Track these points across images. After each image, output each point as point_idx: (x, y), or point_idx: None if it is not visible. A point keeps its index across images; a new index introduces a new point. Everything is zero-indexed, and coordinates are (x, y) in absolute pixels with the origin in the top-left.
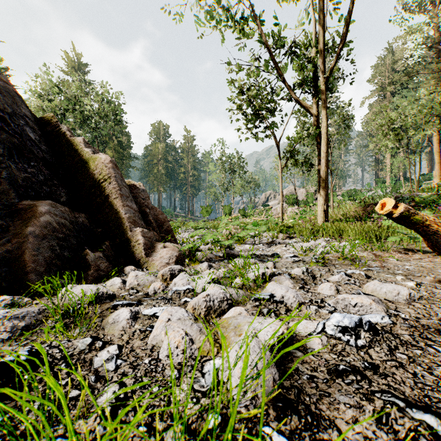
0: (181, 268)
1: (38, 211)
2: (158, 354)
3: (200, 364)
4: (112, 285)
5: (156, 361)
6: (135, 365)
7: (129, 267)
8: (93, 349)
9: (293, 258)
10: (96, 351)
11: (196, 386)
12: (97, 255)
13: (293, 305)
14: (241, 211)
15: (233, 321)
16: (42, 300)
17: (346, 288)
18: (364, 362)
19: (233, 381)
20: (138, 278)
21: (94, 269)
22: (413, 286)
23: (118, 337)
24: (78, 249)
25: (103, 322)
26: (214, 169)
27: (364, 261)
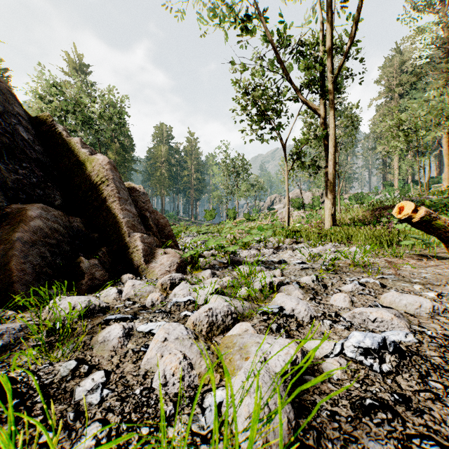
0: (182, 276)
1: (28, 215)
2: (151, 382)
3: (200, 396)
4: (107, 296)
5: (149, 391)
6: (123, 397)
7: (126, 275)
8: (77, 374)
9: (301, 264)
10: (79, 378)
11: (194, 426)
12: (92, 263)
13: (305, 319)
14: (246, 215)
15: (238, 340)
16: (28, 312)
17: (361, 299)
18: (393, 394)
19: (239, 422)
20: (135, 287)
21: (88, 278)
22: (434, 297)
23: (108, 360)
24: (71, 256)
25: (92, 341)
26: (218, 172)
27: (377, 268)
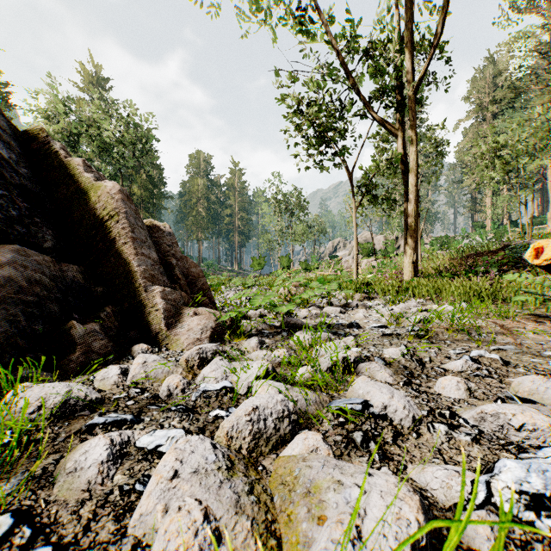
0: (217, 348)
1: None
2: None
3: None
4: (104, 379)
5: None
6: None
7: (139, 345)
8: None
9: (381, 329)
10: None
11: None
12: (89, 329)
13: (405, 423)
14: (303, 263)
15: (302, 472)
16: None
17: (481, 384)
18: None
19: None
20: (146, 366)
21: (82, 351)
22: None
23: (73, 511)
24: (60, 319)
25: (58, 467)
26: (268, 210)
27: (486, 334)
